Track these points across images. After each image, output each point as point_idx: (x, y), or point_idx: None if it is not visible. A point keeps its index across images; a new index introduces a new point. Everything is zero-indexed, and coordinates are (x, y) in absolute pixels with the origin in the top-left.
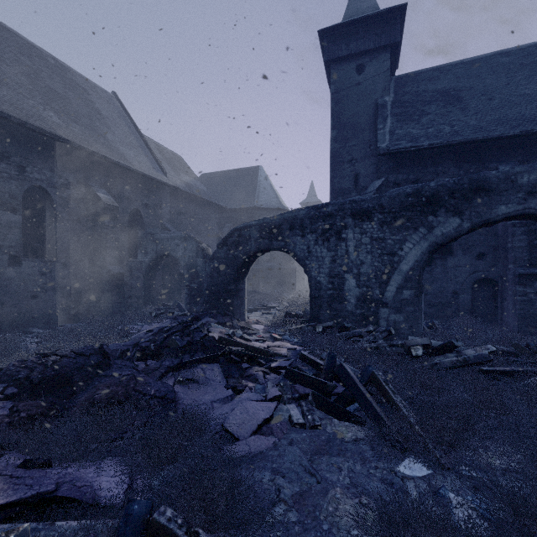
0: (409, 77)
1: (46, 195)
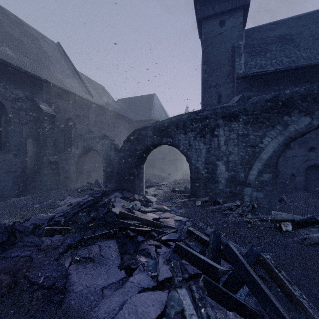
0: (254, 29)
1: (1, 105)
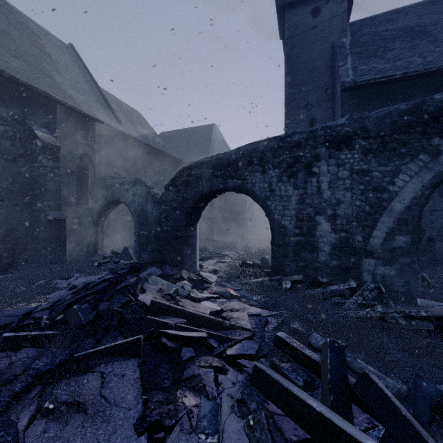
0: (364, 21)
1: None
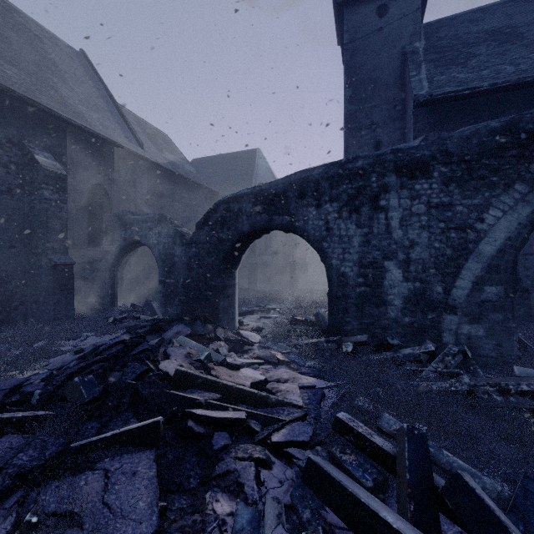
0: (442, 22)
1: None
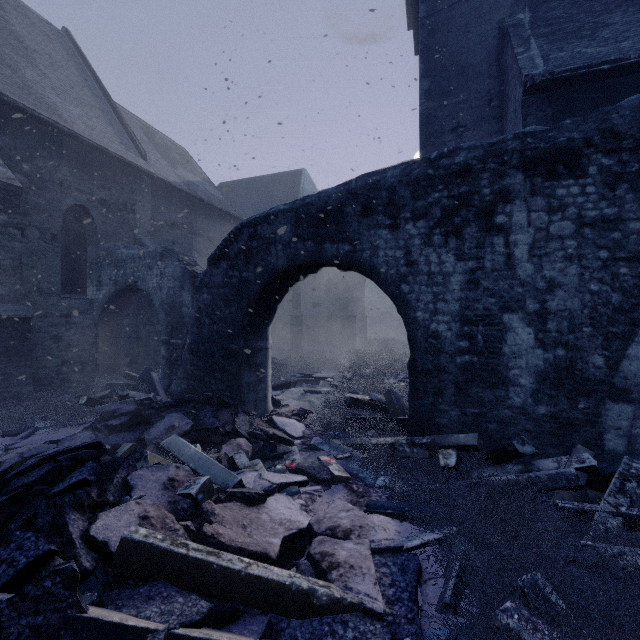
0: None
1: None
